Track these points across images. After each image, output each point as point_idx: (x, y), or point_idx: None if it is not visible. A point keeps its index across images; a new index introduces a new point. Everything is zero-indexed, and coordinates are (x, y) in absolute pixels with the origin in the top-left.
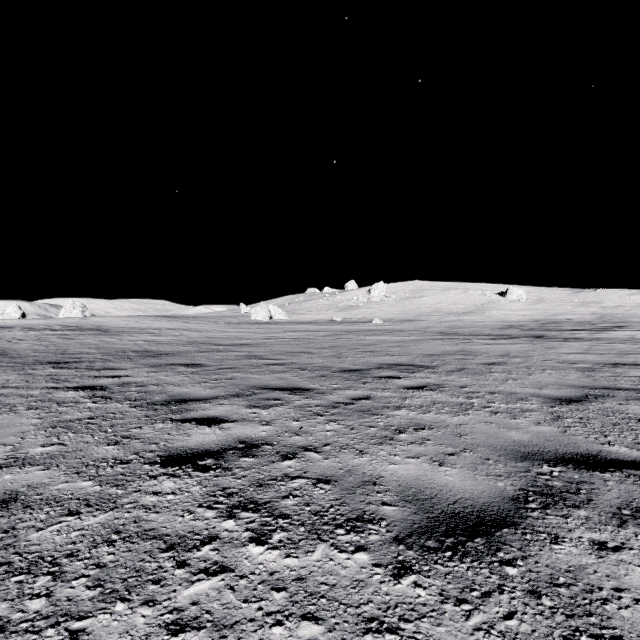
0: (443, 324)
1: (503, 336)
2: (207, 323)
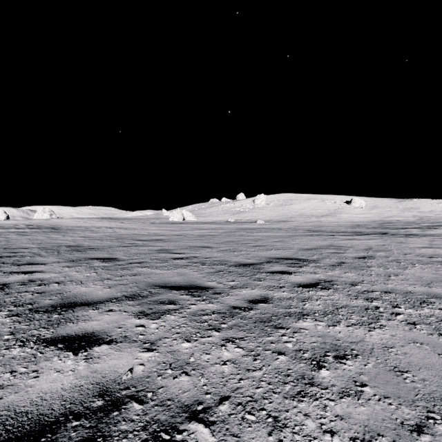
0: (308, 224)
1: (357, 233)
2: (137, 223)
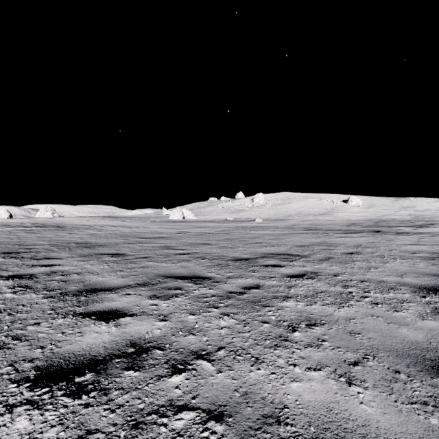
0: (305, 222)
1: (351, 231)
2: (138, 221)
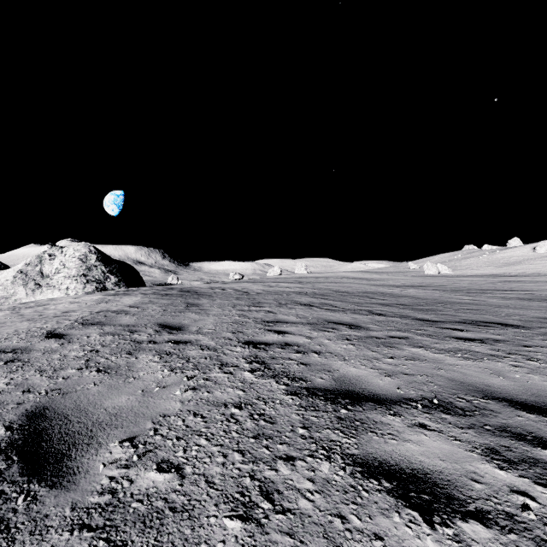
0: None
1: None
2: (400, 276)
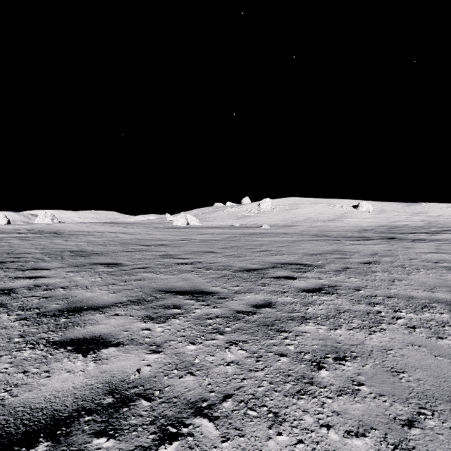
0: (314, 228)
1: (363, 238)
2: (140, 228)
